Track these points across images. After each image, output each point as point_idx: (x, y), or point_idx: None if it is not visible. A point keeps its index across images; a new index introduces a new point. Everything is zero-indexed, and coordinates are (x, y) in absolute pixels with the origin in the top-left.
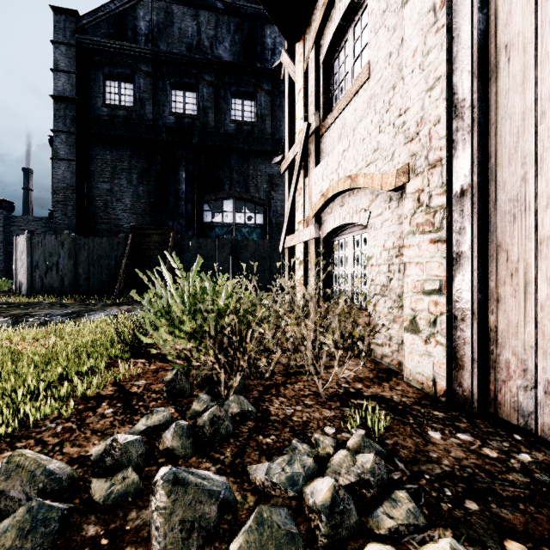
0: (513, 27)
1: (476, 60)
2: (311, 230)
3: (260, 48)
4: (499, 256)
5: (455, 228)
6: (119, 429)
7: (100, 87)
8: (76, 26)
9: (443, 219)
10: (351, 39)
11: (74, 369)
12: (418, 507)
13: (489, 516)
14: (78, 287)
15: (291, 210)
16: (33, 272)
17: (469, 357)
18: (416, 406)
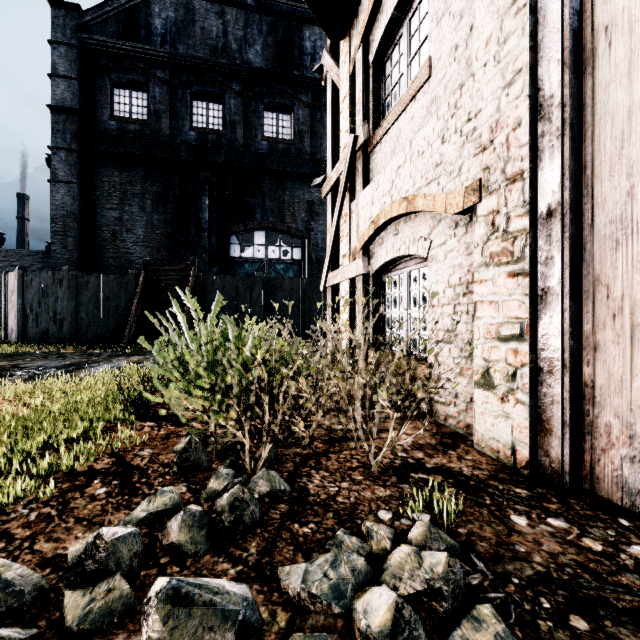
0: (616, 3)
1: (568, 46)
2: (358, 265)
3: (298, 53)
4: (597, 292)
5: (541, 257)
6: (112, 516)
7: (108, 96)
8: (79, 23)
9: (525, 247)
10: (406, 34)
11: (62, 435)
12: (508, 628)
13: (604, 639)
14: (80, 334)
15: (335, 242)
16: (25, 316)
17: (559, 420)
18: (492, 481)
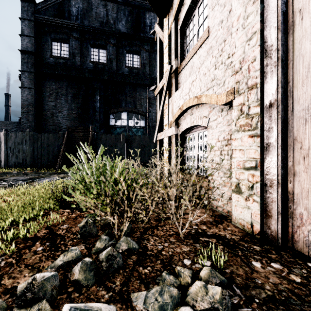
0: None
1: (280, 20)
2: (173, 129)
3: (143, 25)
4: (295, 146)
5: (266, 127)
6: (45, 263)
7: (49, 45)
8: (34, 9)
9: (258, 122)
10: (196, 15)
11: (21, 217)
12: None
13: None
14: (35, 163)
15: (161, 118)
16: (7, 154)
17: (275, 211)
18: (241, 241)
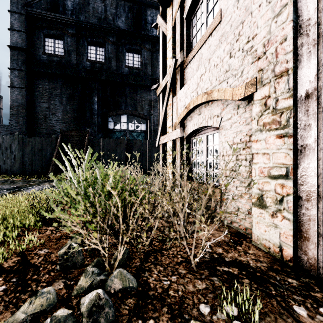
0: None
1: None
2: (177, 132)
3: (144, 22)
4: None
5: (300, 125)
6: (1, 315)
7: (42, 42)
8: (25, 2)
9: (290, 118)
10: (205, 0)
11: None
12: None
13: None
14: (24, 169)
15: (164, 119)
16: None
17: (315, 232)
18: (270, 272)
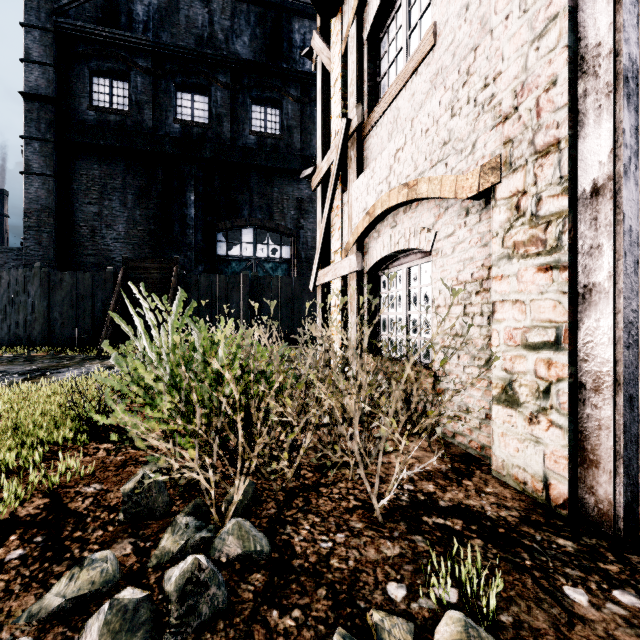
0: None
1: None
2: (352, 261)
3: (287, 45)
4: None
5: (582, 246)
6: (16, 601)
7: (86, 84)
8: (54, 6)
9: (563, 233)
10: (405, 4)
11: None
12: None
13: None
14: (53, 335)
15: (325, 237)
16: None
17: (609, 450)
18: (525, 526)
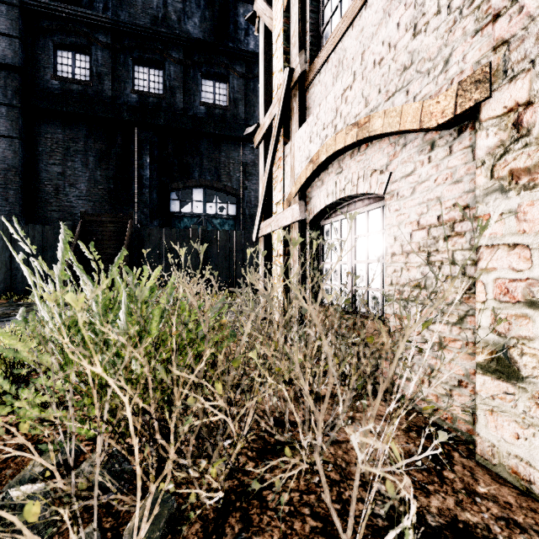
0: None
1: None
2: (294, 210)
3: (233, 27)
4: None
5: None
6: None
7: (50, 56)
8: None
9: None
10: None
11: None
12: None
13: None
14: (15, 284)
15: (267, 189)
16: None
17: None
18: None
